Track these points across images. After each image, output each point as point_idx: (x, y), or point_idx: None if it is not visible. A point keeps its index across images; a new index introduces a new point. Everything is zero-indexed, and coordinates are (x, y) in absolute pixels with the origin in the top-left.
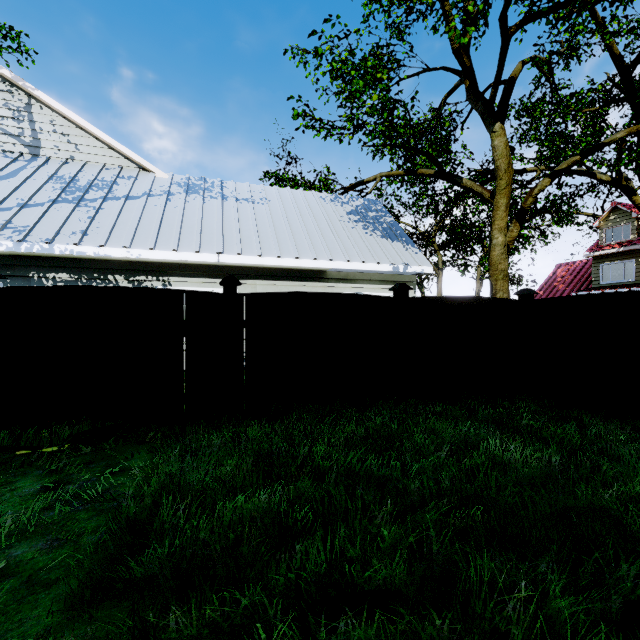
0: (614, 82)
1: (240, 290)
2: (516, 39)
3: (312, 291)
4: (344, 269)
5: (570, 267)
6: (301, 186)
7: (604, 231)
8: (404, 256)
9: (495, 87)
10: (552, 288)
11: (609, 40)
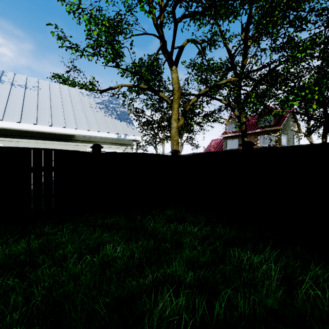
0: (228, 61)
1: (4, 145)
2: (186, 29)
3: (64, 147)
4: (86, 135)
5: (216, 141)
6: (72, 84)
7: (227, 126)
8: (126, 130)
9: (172, 47)
10: (209, 150)
11: (225, 41)
